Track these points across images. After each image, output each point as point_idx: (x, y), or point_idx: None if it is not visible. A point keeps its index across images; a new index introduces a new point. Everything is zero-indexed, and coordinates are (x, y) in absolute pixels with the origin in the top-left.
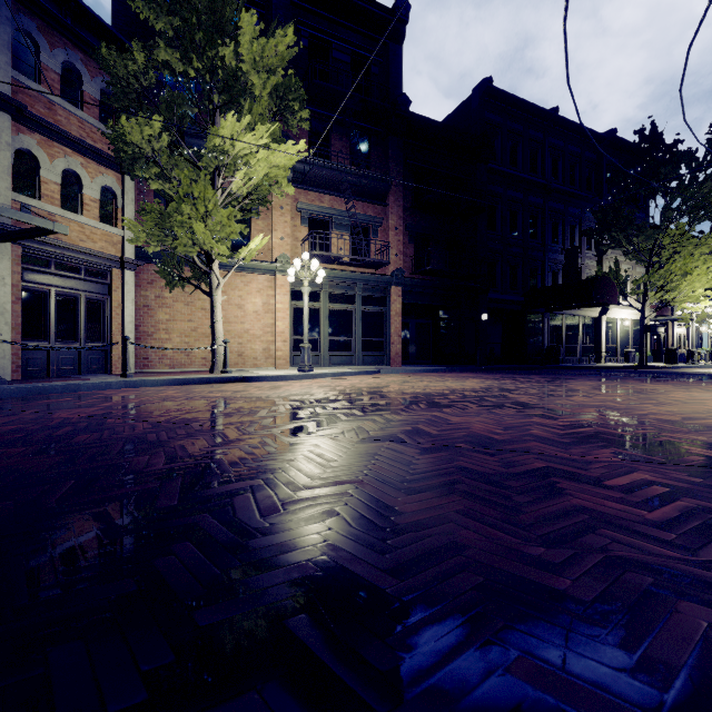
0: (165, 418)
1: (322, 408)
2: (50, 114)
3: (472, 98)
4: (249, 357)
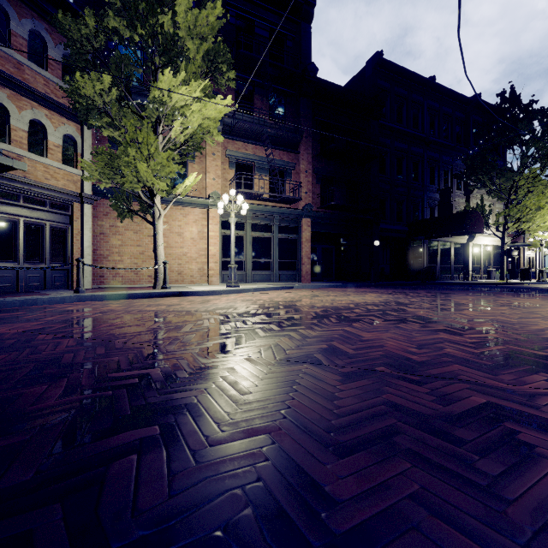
0: (94, 334)
1: (242, 323)
2: (19, 72)
3: (366, 68)
4: (187, 275)
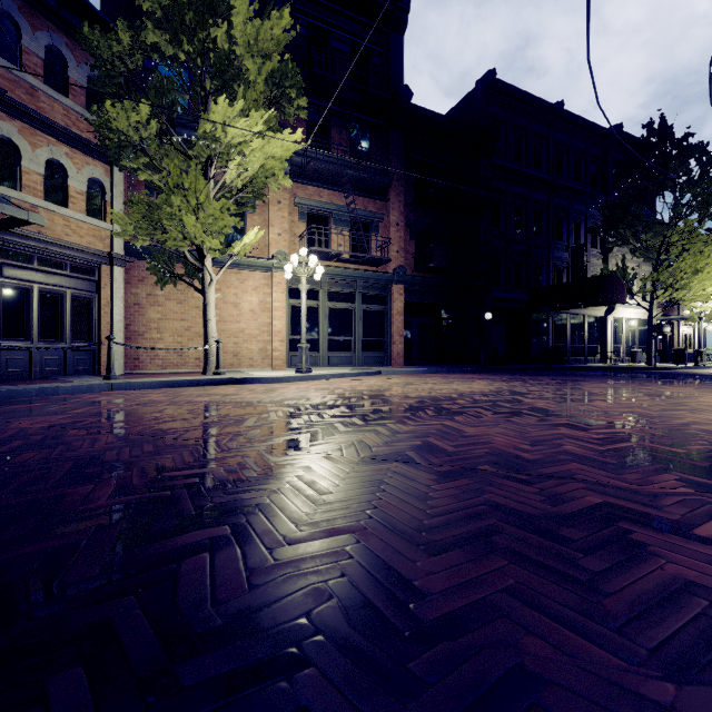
0: (136, 429)
1: (318, 416)
2: (32, 100)
3: (475, 91)
4: (245, 358)
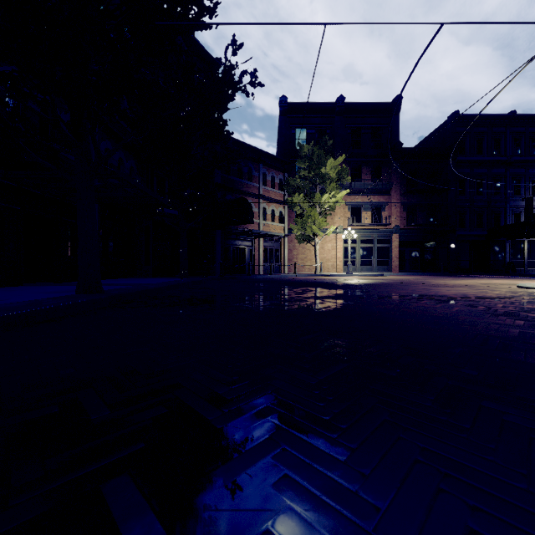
0: (320, 279)
1: (351, 279)
2: (268, 194)
3: (447, 122)
4: (326, 268)
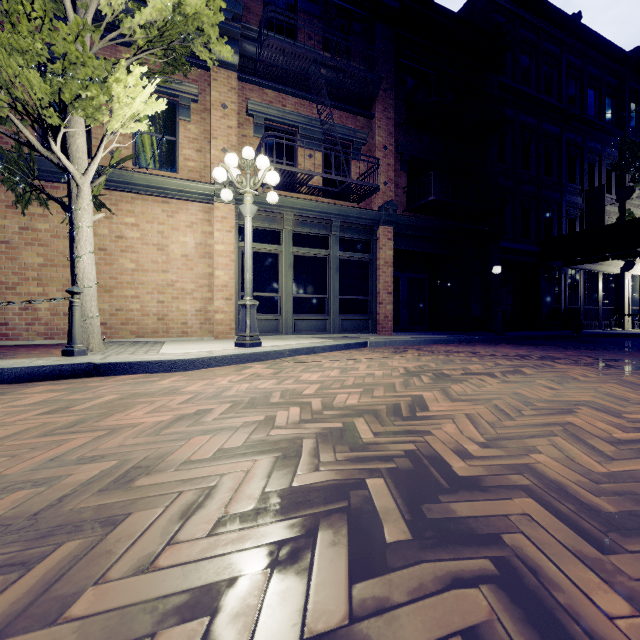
0: None
1: None
2: None
3: None
4: (175, 322)
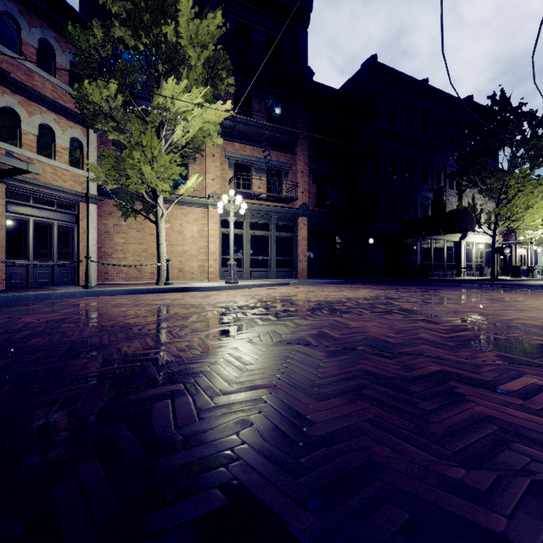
0: (111, 323)
1: (242, 314)
2: (29, 79)
3: (361, 71)
4: (188, 272)
